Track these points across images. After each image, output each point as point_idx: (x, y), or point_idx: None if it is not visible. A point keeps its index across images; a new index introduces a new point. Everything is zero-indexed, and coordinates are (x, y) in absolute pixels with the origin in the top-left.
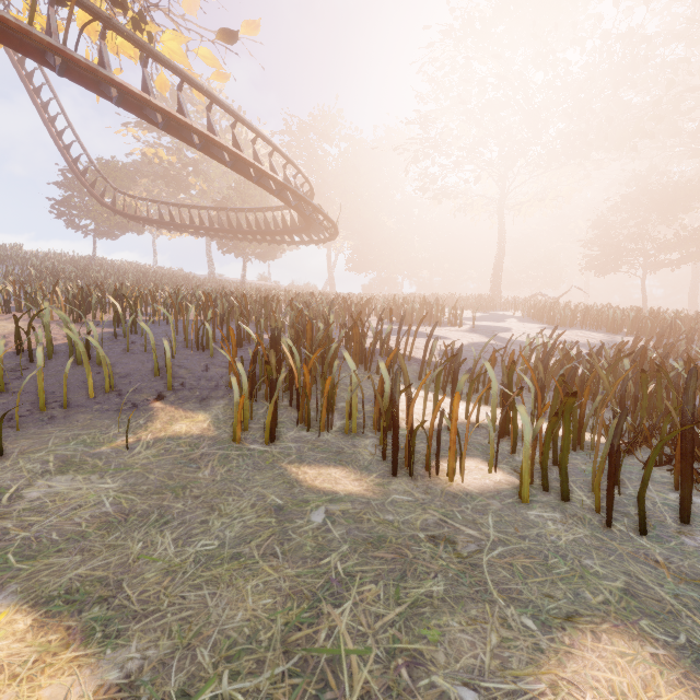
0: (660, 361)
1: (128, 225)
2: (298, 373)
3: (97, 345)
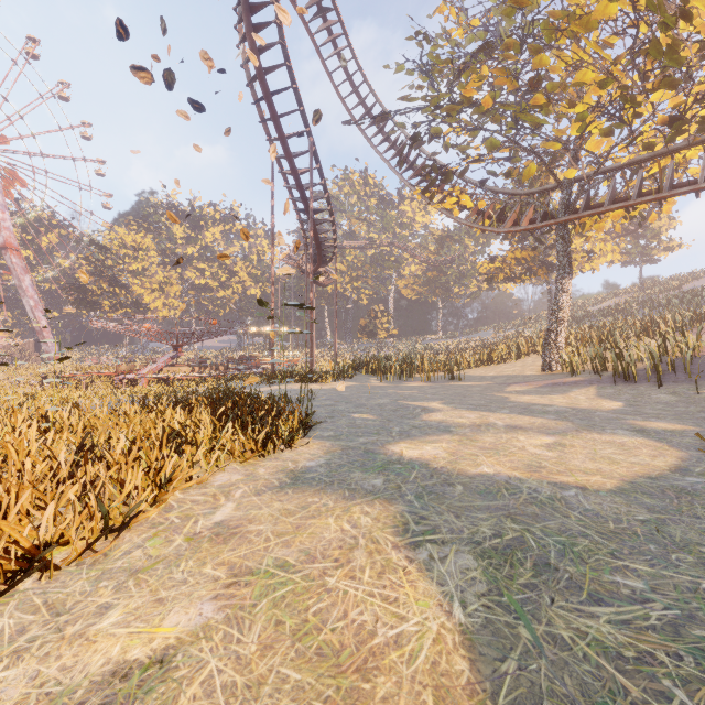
0: None
1: None
2: None
3: None
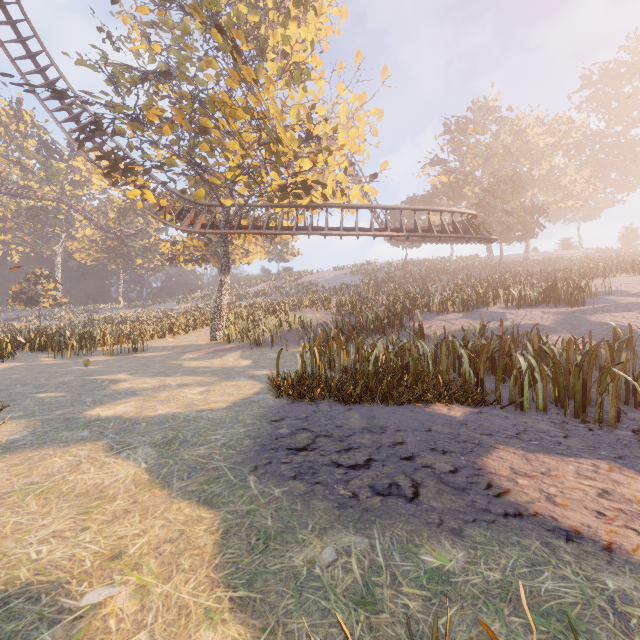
0: (475, 341)
1: None
2: (334, 337)
3: (299, 327)
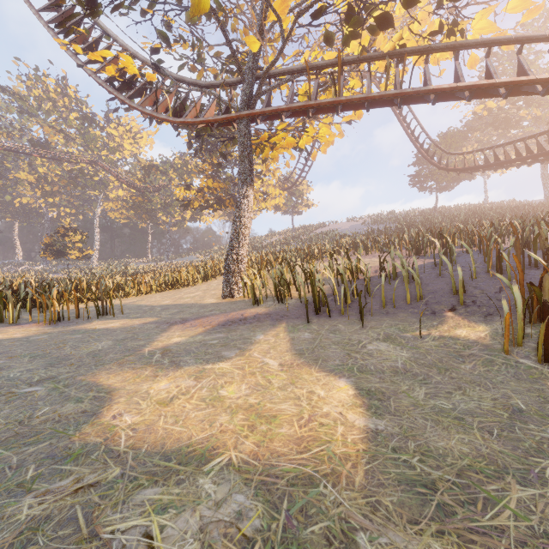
0: None
1: (461, 176)
2: None
3: (412, 271)
